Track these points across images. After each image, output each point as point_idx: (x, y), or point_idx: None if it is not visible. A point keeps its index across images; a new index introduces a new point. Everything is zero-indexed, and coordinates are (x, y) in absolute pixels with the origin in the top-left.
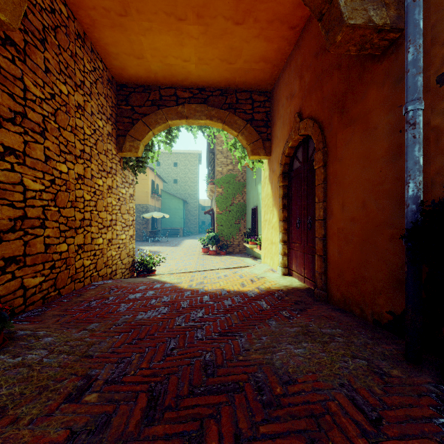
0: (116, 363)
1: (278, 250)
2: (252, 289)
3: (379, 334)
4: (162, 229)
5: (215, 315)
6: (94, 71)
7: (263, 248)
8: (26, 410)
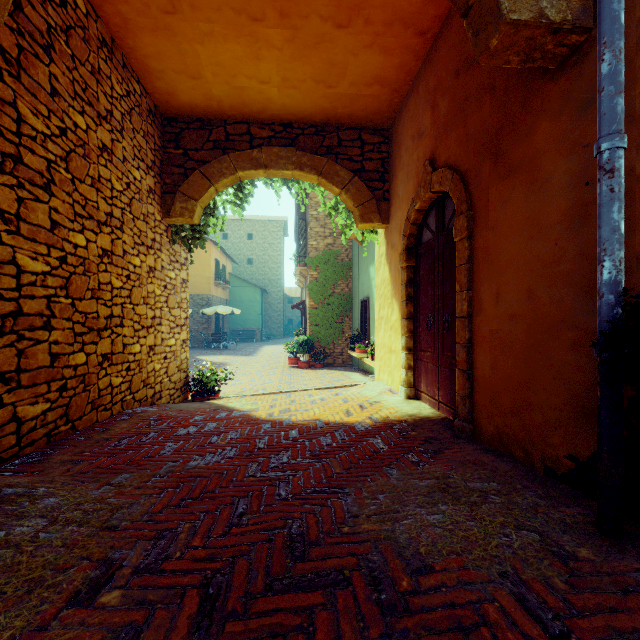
0: (153, 539)
1: (400, 361)
2: (362, 420)
3: (555, 489)
4: (231, 330)
5: (307, 460)
6: (128, 96)
7: (377, 359)
8: (5, 621)
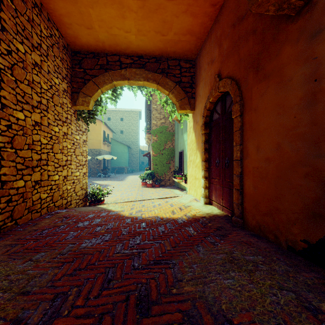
0: (51, 301)
1: (201, 184)
2: (181, 216)
3: (296, 260)
4: (112, 167)
5: (150, 241)
6: (51, 37)
7: (188, 182)
8: None
